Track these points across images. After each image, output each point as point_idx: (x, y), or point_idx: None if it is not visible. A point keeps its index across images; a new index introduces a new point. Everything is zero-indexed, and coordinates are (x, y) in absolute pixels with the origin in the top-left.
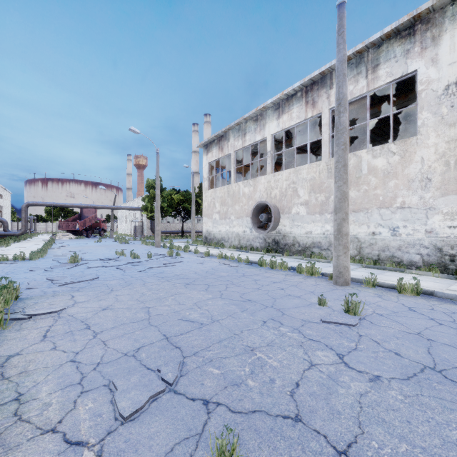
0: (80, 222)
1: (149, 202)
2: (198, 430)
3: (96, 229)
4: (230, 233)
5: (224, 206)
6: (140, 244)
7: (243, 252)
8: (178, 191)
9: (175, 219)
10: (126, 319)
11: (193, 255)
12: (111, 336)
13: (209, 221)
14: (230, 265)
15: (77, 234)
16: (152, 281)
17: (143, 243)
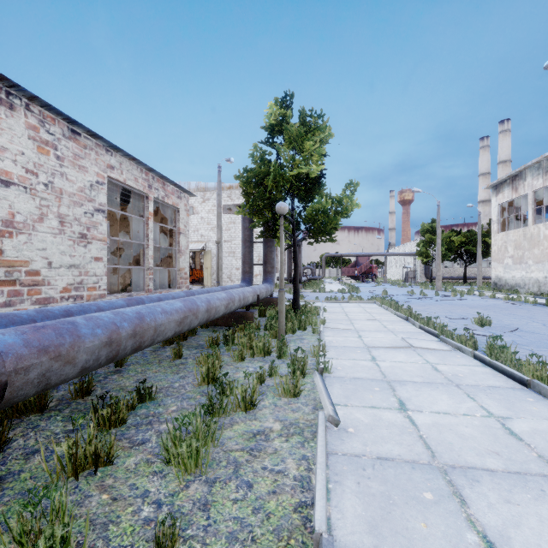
0: (357, 268)
1: (424, 247)
2: (473, 322)
3: (369, 275)
4: (527, 278)
5: (519, 250)
6: (418, 288)
7: (542, 299)
8: (459, 231)
9: (453, 263)
10: (440, 311)
11: (477, 297)
12: (437, 313)
13: (499, 266)
14: (513, 303)
15: (355, 279)
16: (446, 305)
17: (422, 287)
